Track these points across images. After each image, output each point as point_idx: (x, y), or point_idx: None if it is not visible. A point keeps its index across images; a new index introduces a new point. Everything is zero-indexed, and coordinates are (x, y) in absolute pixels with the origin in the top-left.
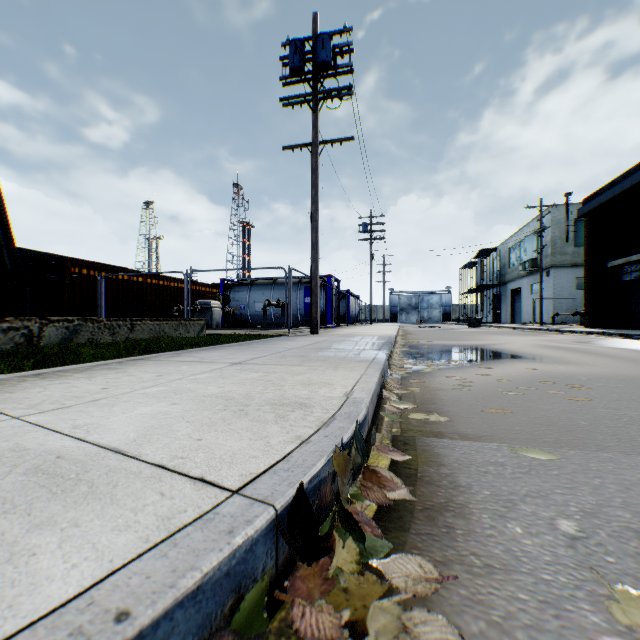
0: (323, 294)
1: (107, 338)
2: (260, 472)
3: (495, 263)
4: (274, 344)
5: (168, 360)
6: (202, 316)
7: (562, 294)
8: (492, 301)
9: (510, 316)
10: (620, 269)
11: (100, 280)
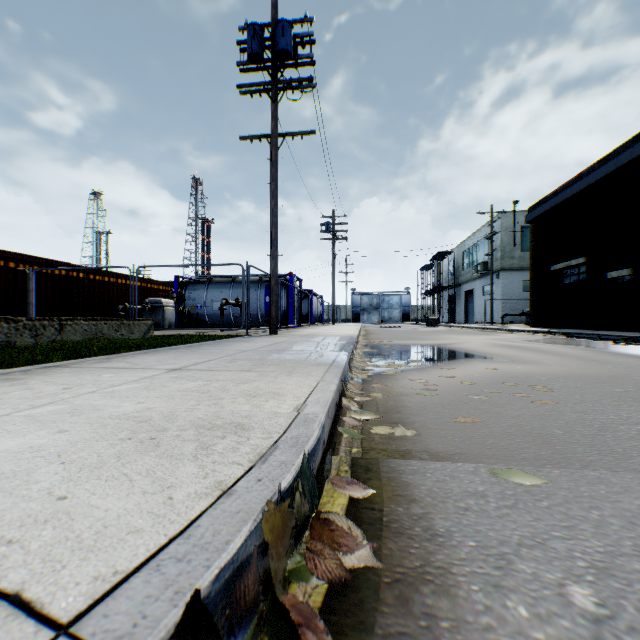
0: (285, 293)
1: (28, 340)
2: (133, 568)
3: (451, 266)
4: (227, 346)
5: (92, 367)
6: (153, 315)
7: (510, 296)
8: (448, 302)
9: (464, 316)
10: (561, 273)
11: (30, 275)
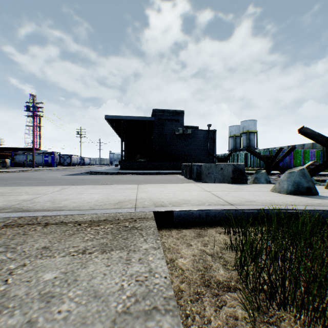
0: (51, 157)
1: None
2: None
3: None
4: (15, 169)
5: None
6: (3, 164)
7: None
8: None
9: None
10: None
11: None
